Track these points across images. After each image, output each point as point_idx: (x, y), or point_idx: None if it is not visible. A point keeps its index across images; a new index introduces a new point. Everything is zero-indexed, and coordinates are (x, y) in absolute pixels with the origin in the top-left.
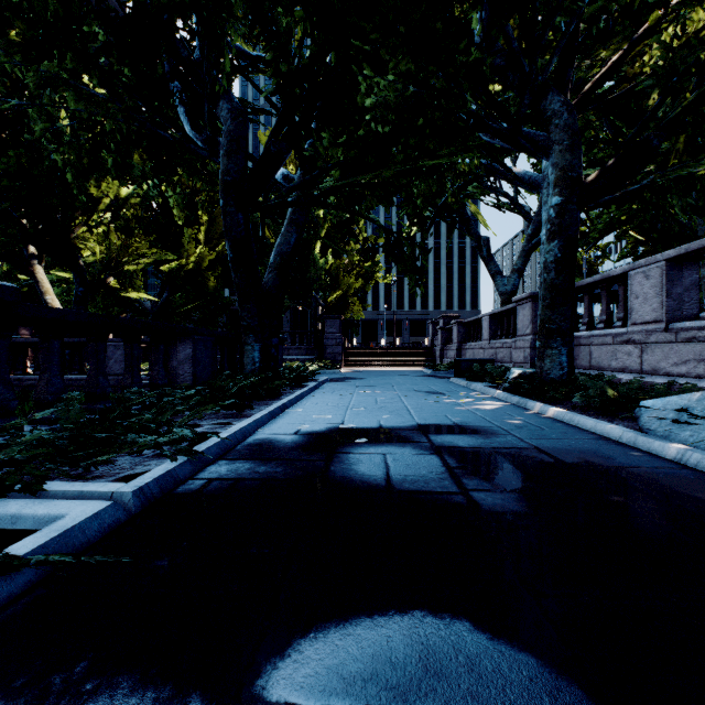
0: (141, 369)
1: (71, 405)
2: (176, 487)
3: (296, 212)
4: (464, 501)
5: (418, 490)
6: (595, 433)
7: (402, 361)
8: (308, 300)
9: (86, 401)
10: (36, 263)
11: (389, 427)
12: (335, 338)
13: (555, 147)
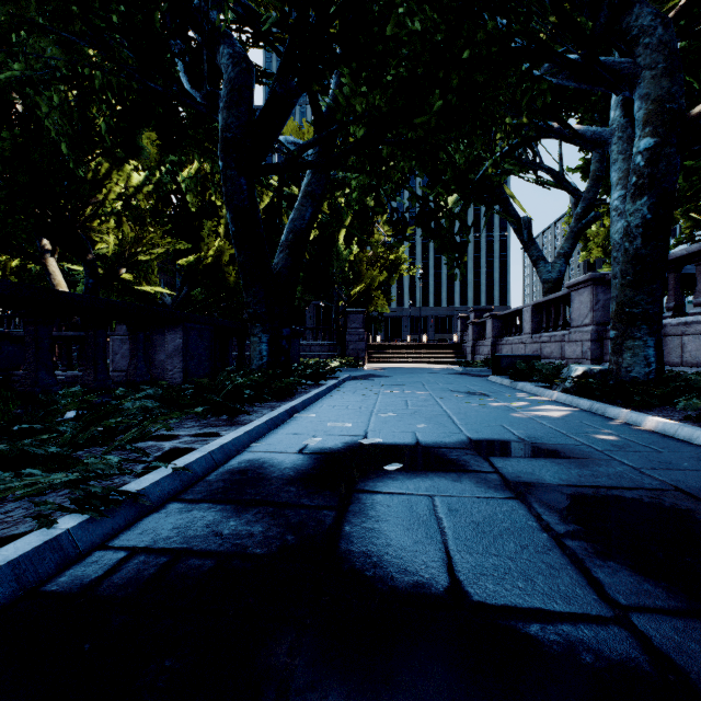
0: None
1: None
2: (61, 571)
3: (312, 183)
4: (641, 657)
5: (518, 605)
6: None
7: (429, 358)
8: (331, 294)
9: (22, 404)
10: (49, 255)
11: (430, 444)
12: (358, 334)
13: (645, 73)
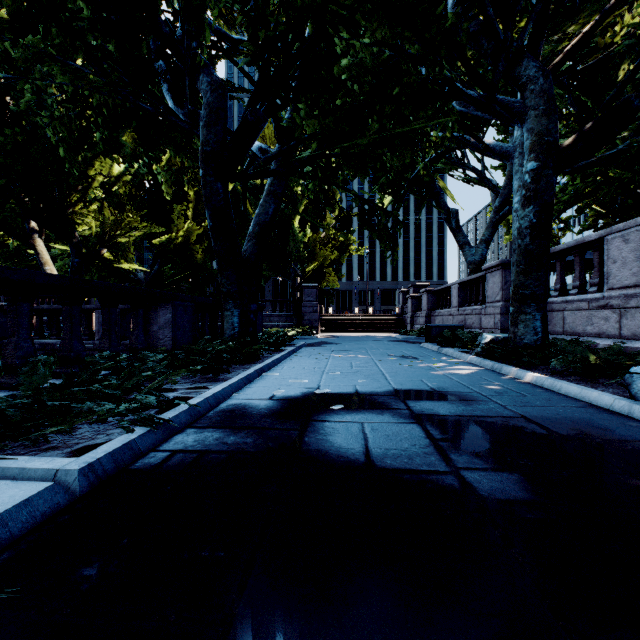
0: None
1: (35, 370)
2: (135, 461)
3: (274, 183)
4: (456, 484)
5: (401, 468)
6: (581, 400)
7: (374, 328)
8: (288, 271)
9: (60, 365)
10: (37, 237)
11: (365, 393)
12: (312, 306)
13: (531, 112)
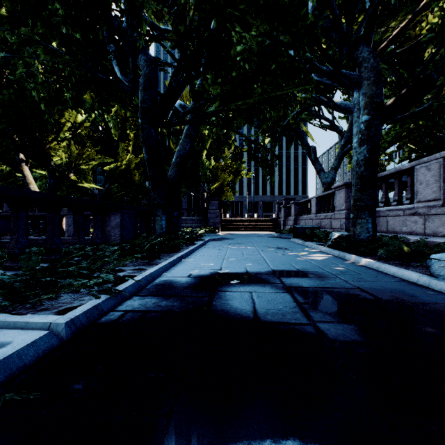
0: (90, 232)
1: (30, 257)
2: (100, 317)
3: (190, 129)
4: (313, 331)
5: (277, 321)
6: (397, 277)
7: (258, 228)
8: (198, 188)
9: (45, 254)
10: (24, 165)
11: (253, 272)
12: (215, 213)
13: (365, 82)
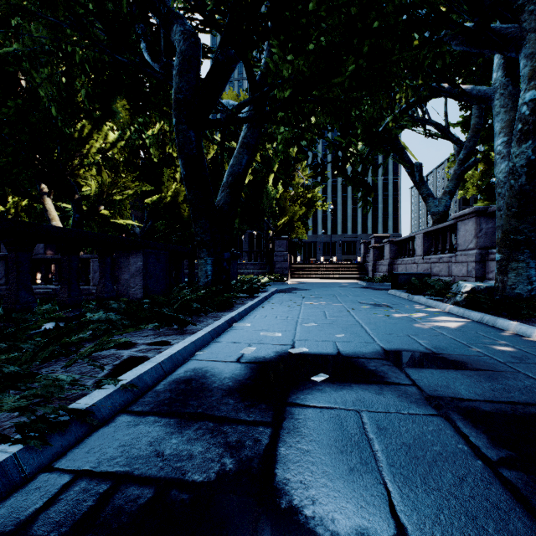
0: None
1: None
2: (2, 500)
3: (248, 135)
4: None
5: None
6: None
7: (339, 275)
8: (261, 225)
9: (5, 318)
10: (46, 196)
11: (349, 354)
12: (283, 256)
13: (530, 35)
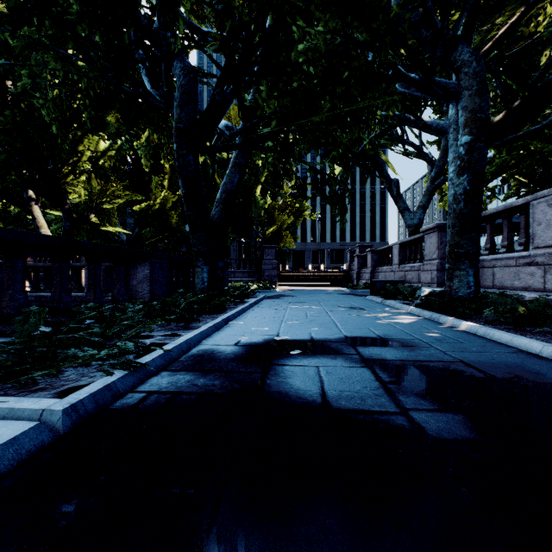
0: None
1: (27, 319)
2: (114, 401)
3: (239, 156)
4: (406, 424)
5: (355, 409)
6: (512, 346)
7: (325, 282)
8: (250, 233)
9: (51, 315)
10: (34, 204)
11: (319, 339)
12: (271, 264)
13: (465, 92)
